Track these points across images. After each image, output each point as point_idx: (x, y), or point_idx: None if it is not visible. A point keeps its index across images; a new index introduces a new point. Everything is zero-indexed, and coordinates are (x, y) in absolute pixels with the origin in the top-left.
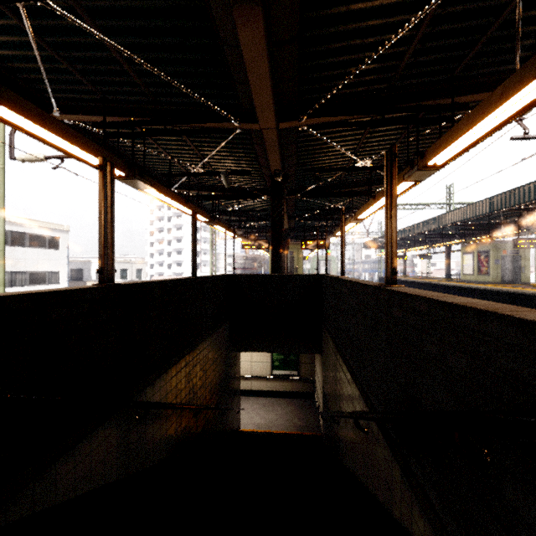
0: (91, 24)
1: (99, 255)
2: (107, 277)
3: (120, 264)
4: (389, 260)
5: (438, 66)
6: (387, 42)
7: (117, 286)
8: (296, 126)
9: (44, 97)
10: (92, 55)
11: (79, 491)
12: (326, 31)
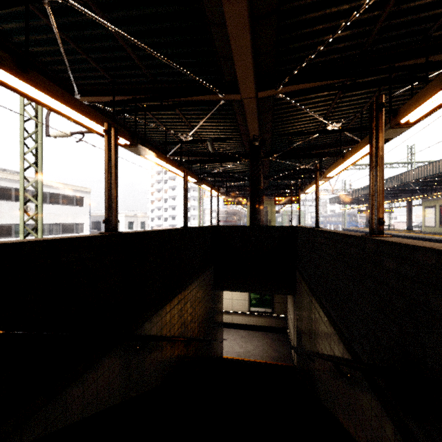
0: (101, 17)
1: (105, 207)
2: (112, 227)
3: (128, 217)
4: (375, 211)
5: (411, 28)
6: (364, 5)
7: (120, 234)
8: (273, 94)
9: (69, 84)
10: (103, 45)
11: (87, 413)
12: (303, 2)
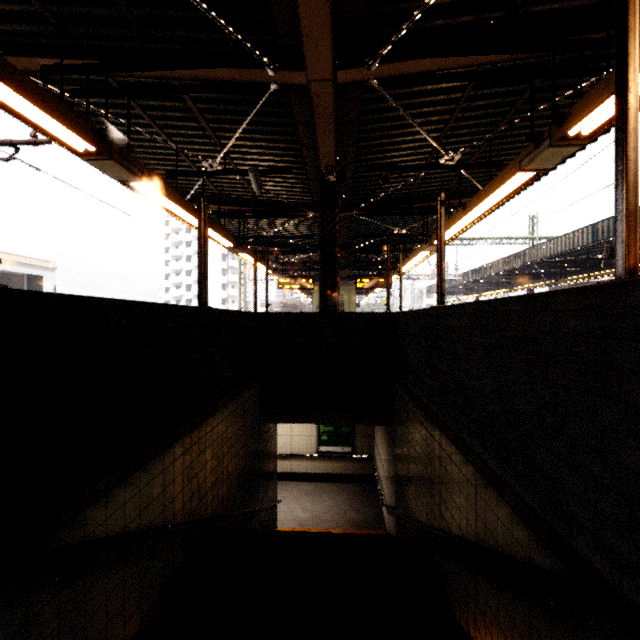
0: None
1: None
2: None
3: None
4: None
5: None
6: None
7: None
8: (362, 78)
9: None
10: None
11: None
12: None
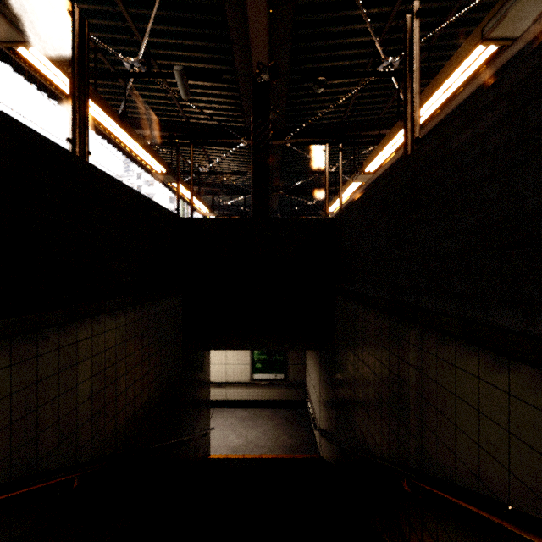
0: None
1: None
2: None
3: None
4: None
5: None
6: None
7: None
8: None
9: None
10: None
11: None
12: None
